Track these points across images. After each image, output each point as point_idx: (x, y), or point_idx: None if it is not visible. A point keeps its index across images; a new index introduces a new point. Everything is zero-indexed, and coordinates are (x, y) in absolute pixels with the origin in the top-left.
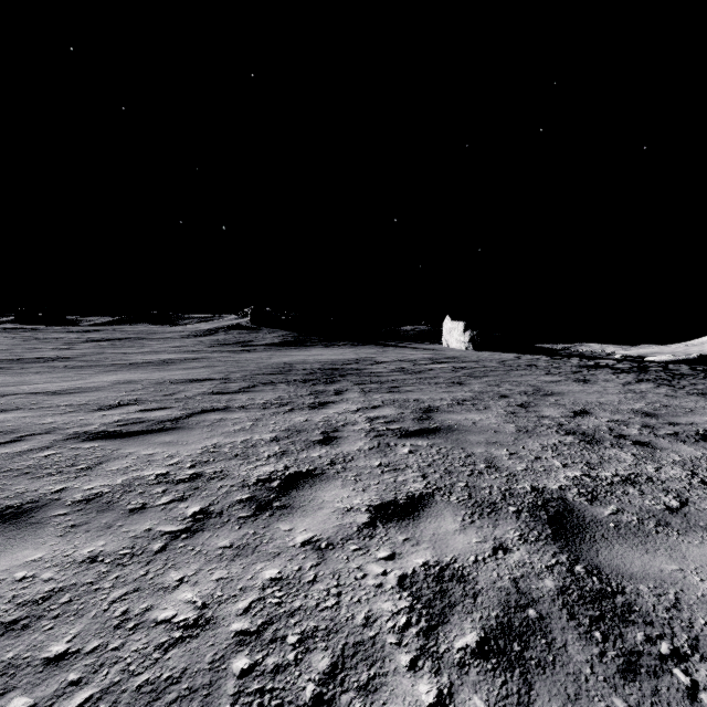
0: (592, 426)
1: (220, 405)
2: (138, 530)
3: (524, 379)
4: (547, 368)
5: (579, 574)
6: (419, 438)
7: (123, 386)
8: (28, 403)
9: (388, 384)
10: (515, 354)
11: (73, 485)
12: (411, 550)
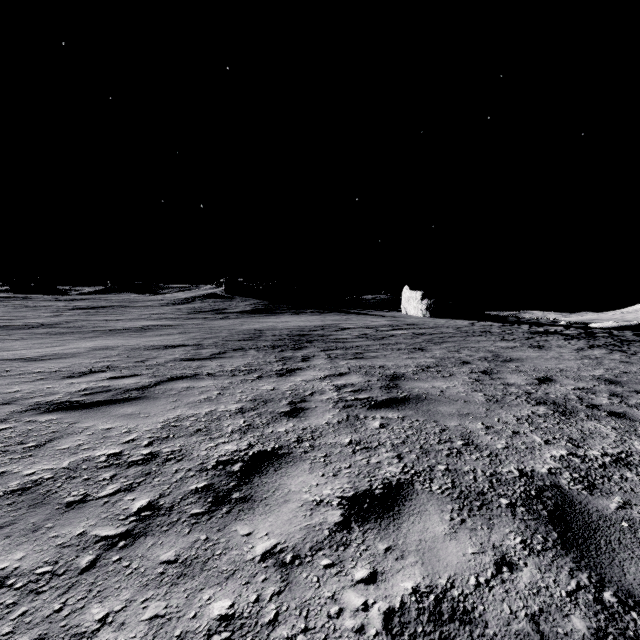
0: (561, 395)
1: (189, 373)
2: (69, 535)
3: (481, 345)
4: (501, 334)
5: (612, 607)
6: (388, 409)
7: (99, 352)
8: (1, 370)
9: (353, 350)
10: (469, 320)
11: (13, 469)
12: (395, 567)
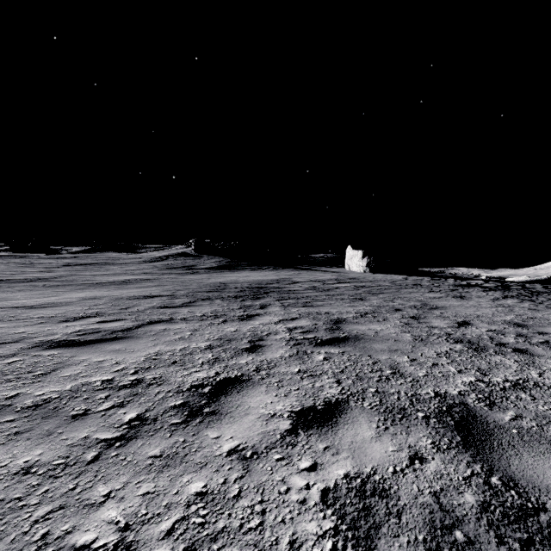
0: (475, 336)
1: (165, 318)
2: (76, 438)
3: (412, 295)
4: (429, 287)
5: (496, 487)
6: (331, 346)
7: (88, 301)
8: (7, 316)
9: (303, 300)
10: (403, 275)
11: (26, 391)
12: (332, 460)
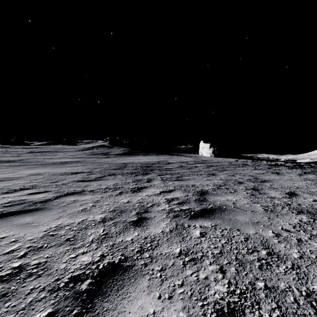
0: (309, 206)
1: (79, 190)
2: None
3: (245, 172)
4: (253, 166)
5: None
6: (203, 218)
7: (33, 176)
8: None
9: (175, 175)
10: (234, 158)
11: None
12: None
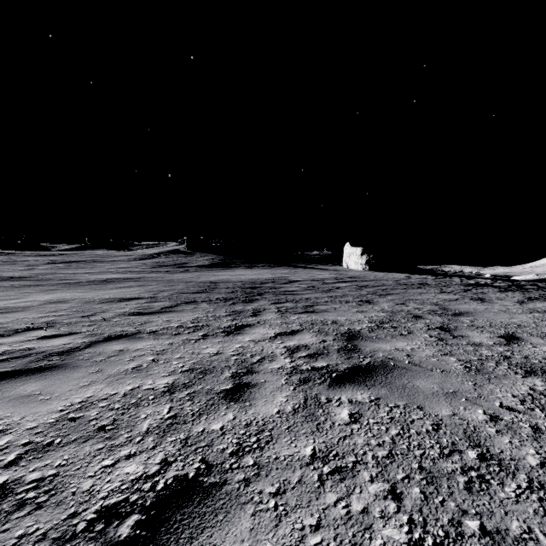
0: (544, 360)
1: (131, 330)
2: None
3: (424, 297)
4: (438, 286)
5: None
6: (355, 385)
7: (51, 305)
8: None
9: (302, 303)
10: (404, 274)
11: None
12: None
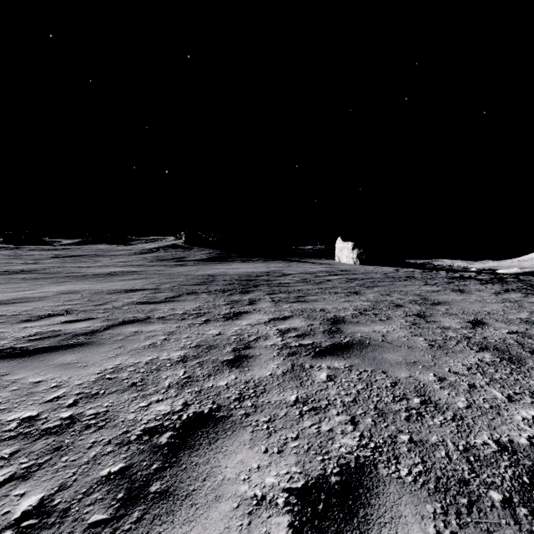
0: (499, 340)
1: (141, 316)
2: None
3: (408, 289)
4: (423, 279)
5: None
6: (334, 356)
7: (64, 295)
8: None
9: (295, 294)
10: (393, 267)
11: None
12: None
